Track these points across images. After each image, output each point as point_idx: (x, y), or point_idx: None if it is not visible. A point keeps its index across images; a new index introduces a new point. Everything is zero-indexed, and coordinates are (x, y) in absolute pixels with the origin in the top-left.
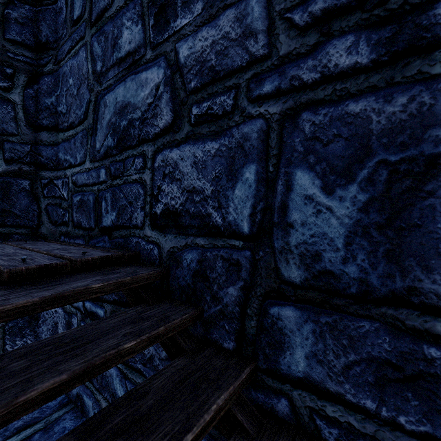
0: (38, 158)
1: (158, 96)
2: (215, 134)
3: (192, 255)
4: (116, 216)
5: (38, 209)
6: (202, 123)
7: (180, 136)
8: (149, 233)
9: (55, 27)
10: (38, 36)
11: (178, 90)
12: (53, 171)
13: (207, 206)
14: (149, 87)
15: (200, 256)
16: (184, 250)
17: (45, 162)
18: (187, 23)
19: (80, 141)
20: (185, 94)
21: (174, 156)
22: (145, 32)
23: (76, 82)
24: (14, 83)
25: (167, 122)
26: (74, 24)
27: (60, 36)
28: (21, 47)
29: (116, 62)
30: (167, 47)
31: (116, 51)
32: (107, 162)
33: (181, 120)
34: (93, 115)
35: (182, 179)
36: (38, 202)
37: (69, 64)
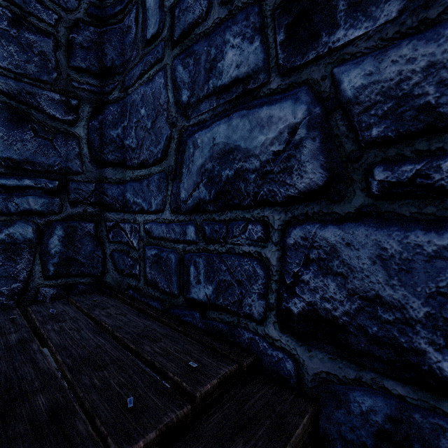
0: (102, 197)
1: (293, 142)
2: (436, 220)
3: (374, 402)
4: (213, 291)
5: (102, 254)
6: (399, 197)
7: (343, 209)
8: (276, 334)
9: (121, 49)
10: (102, 61)
11: (340, 138)
12: (119, 213)
13: (412, 335)
14: (275, 128)
15: (393, 411)
16: (353, 387)
17: (110, 202)
18: (361, 35)
19: (157, 184)
20: (356, 145)
21: (330, 236)
22: (266, 52)
23: (151, 113)
24: (79, 115)
25: (314, 184)
26: (148, 44)
27: (127, 59)
28: (85, 74)
29: (214, 91)
30: (314, 72)
31: (213, 77)
32: (198, 219)
33: (346, 185)
34: (175, 155)
35: (350, 276)
36: (102, 247)
37: (141, 91)
